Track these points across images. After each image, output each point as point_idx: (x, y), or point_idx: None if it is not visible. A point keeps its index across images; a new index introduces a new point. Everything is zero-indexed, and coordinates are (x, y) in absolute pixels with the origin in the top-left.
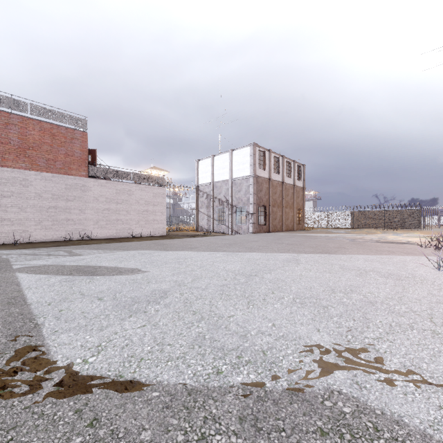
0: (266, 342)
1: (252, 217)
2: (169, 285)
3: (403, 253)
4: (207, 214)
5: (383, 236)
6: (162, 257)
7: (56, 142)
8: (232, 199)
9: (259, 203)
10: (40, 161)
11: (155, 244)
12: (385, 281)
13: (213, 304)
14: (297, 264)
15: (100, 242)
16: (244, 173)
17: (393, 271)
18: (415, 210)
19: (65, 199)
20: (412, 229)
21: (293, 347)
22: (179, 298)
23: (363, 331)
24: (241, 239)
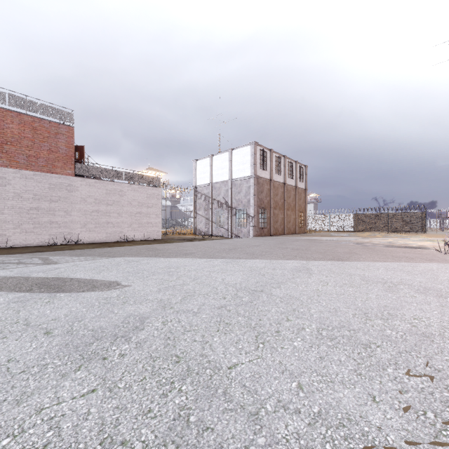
0: (295, 434)
1: (253, 220)
2: (150, 307)
3: (424, 260)
4: (205, 217)
5: (390, 240)
6: (151, 265)
7: (38, 137)
8: (232, 201)
9: (260, 205)
10: (20, 158)
11: (146, 249)
12: (425, 299)
13: (207, 342)
14: (310, 275)
15: (87, 247)
16: (244, 173)
17: (427, 284)
18: (420, 212)
19: (48, 199)
20: (417, 232)
21: (345, 448)
22: (160, 330)
23: (446, 399)
24: (241, 244)
